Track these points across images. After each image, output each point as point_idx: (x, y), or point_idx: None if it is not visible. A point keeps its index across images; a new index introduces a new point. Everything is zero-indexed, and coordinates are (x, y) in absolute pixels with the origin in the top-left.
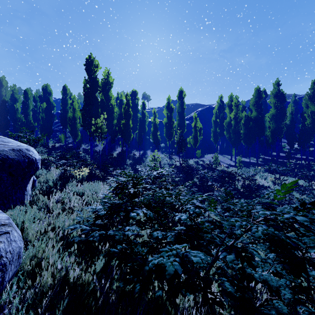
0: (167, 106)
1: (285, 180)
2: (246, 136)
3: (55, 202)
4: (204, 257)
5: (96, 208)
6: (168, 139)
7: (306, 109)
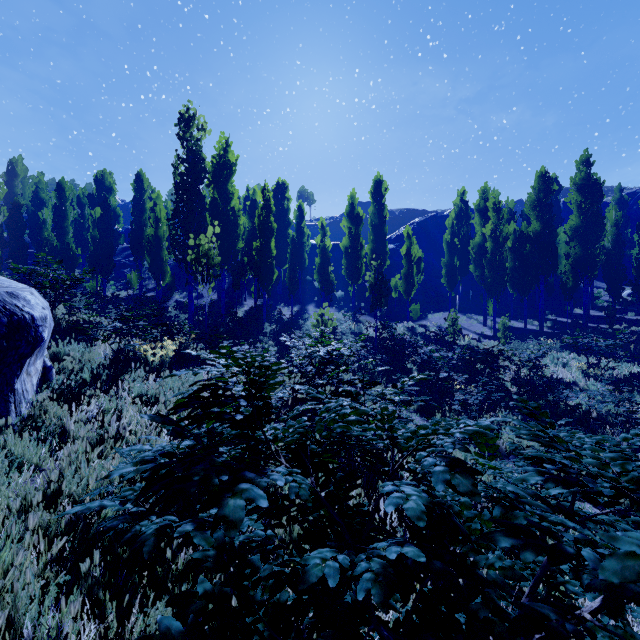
0: (348, 212)
1: (611, 368)
2: (518, 274)
3: (87, 419)
4: None
5: (112, 473)
6: (351, 280)
7: None
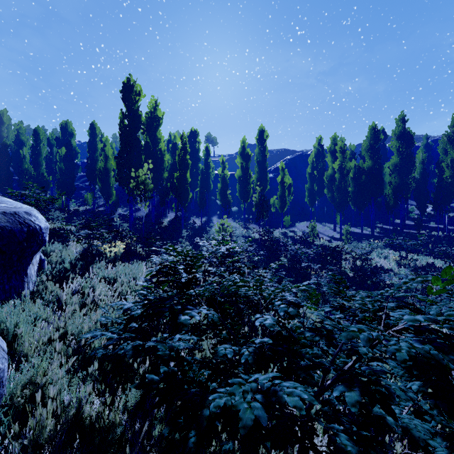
0: (241, 152)
1: (415, 260)
2: (357, 196)
3: (72, 292)
4: (307, 396)
5: (123, 307)
6: (243, 199)
7: (445, 156)
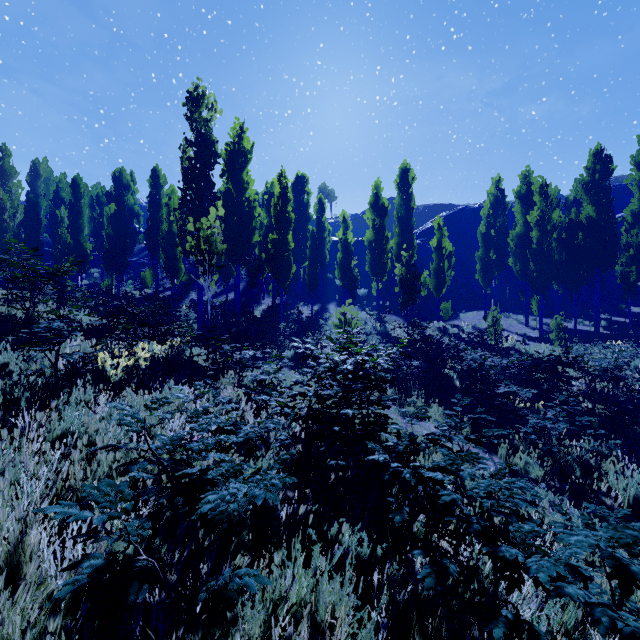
0: (373, 203)
1: None
2: (566, 268)
3: None
4: None
5: None
6: (376, 277)
7: None
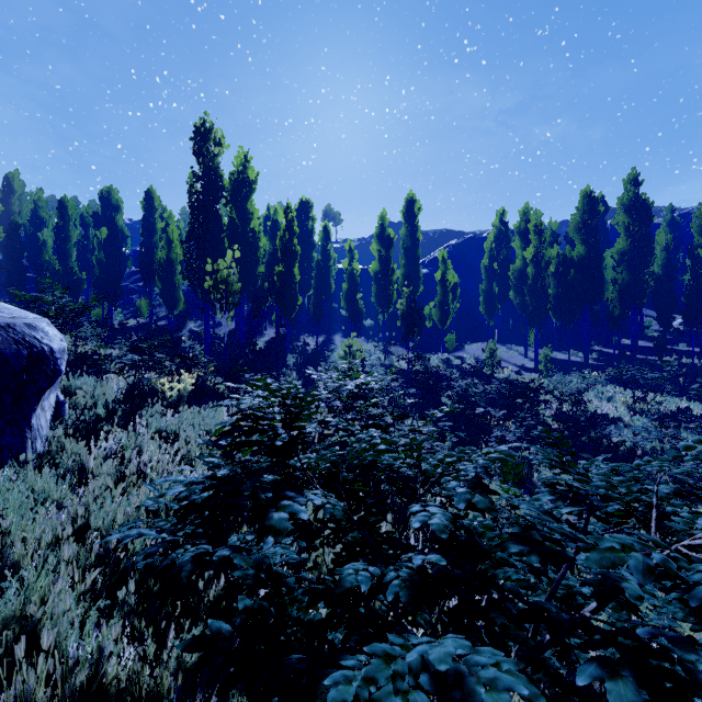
0: (378, 234)
1: (658, 403)
2: (561, 302)
3: (105, 456)
4: (527, 692)
5: (166, 493)
6: (382, 308)
7: (701, 238)
